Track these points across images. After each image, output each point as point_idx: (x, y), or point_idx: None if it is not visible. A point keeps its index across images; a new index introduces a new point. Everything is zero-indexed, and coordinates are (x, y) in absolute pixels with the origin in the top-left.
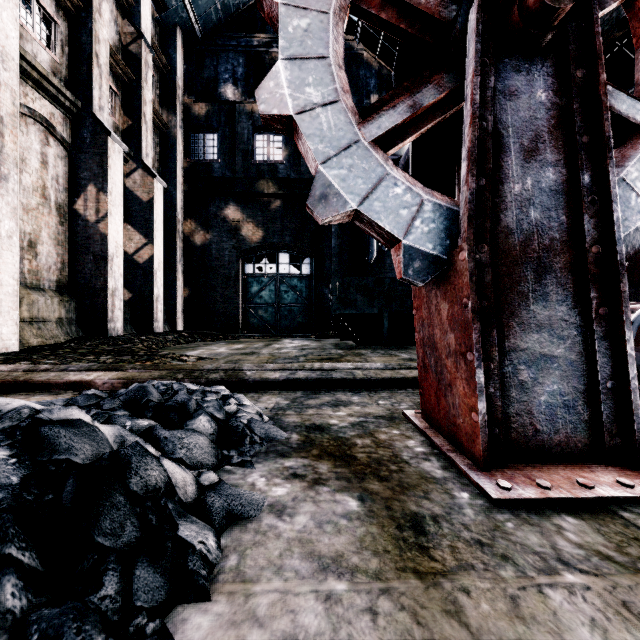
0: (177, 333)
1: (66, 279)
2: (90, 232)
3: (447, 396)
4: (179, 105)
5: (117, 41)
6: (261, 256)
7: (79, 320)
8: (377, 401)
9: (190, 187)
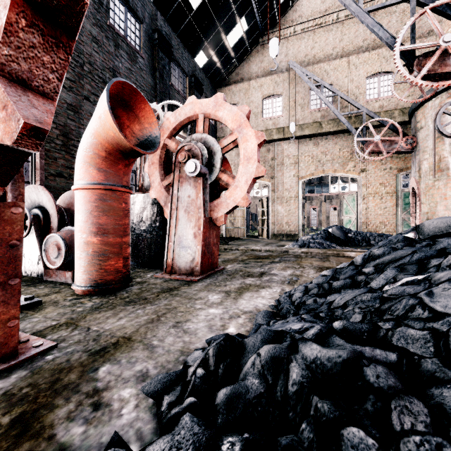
0: None
1: None
2: None
3: None
4: None
5: None
6: None
7: None
8: None
9: None
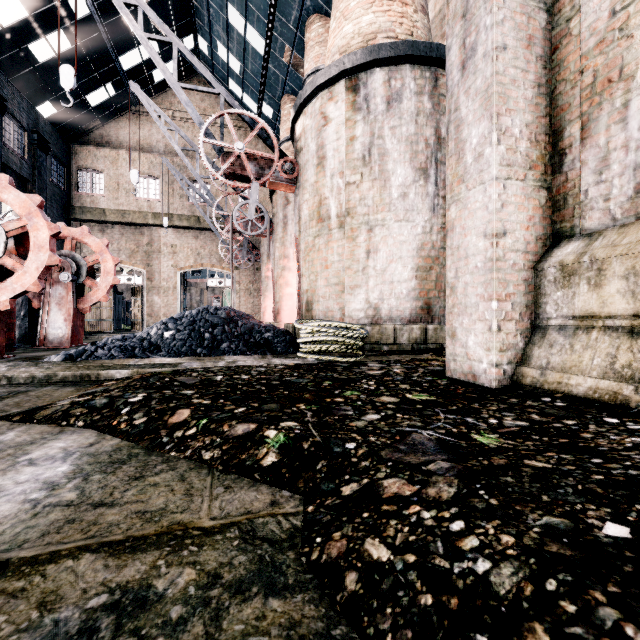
0: None
1: None
2: None
3: None
4: None
5: None
6: None
7: None
8: None
9: None
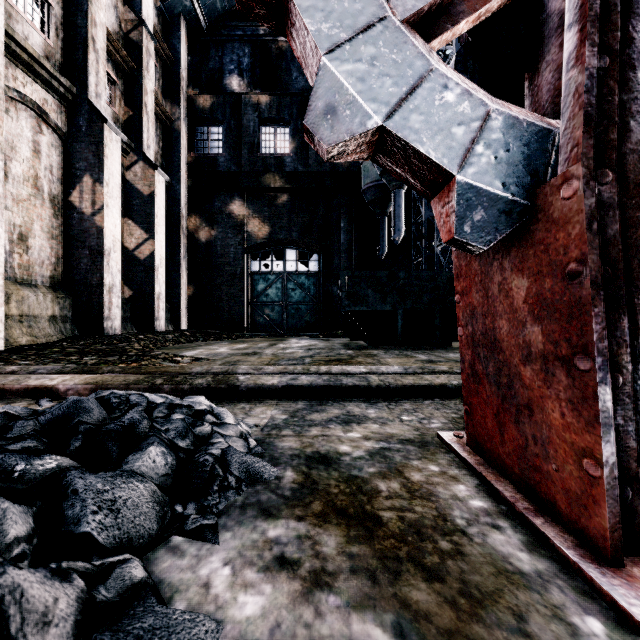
0: (178, 332)
1: (61, 275)
2: (86, 225)
3: (521, 423)
4: (183, 97)
5: (117, 28)
6: (268, 253)
7: (74, 318)
8: (400, 416)
9: (194, 182)
